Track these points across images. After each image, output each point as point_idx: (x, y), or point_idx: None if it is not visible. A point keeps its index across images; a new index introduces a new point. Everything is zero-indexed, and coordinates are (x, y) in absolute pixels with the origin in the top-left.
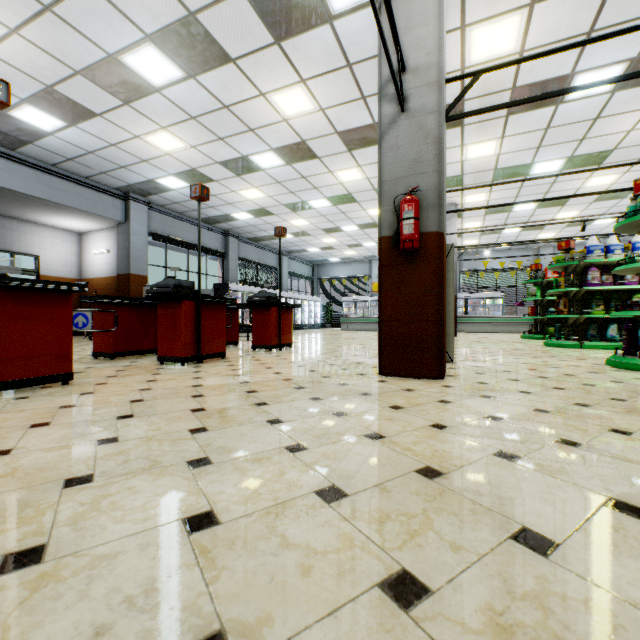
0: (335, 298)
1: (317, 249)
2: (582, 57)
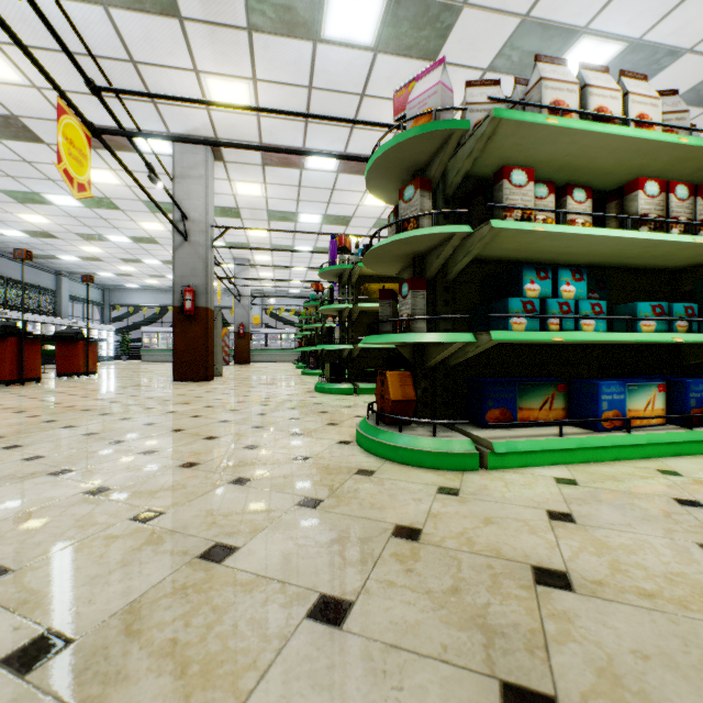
0: (134, 328)
1: (111, 274)
2: (299, 208)
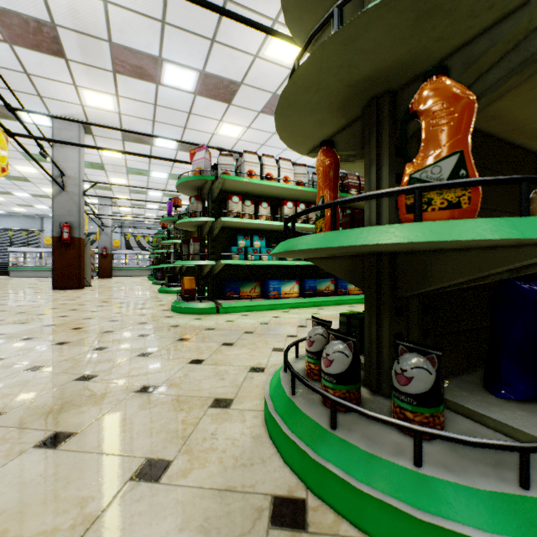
0: None
1: None
2: (151, 168)
